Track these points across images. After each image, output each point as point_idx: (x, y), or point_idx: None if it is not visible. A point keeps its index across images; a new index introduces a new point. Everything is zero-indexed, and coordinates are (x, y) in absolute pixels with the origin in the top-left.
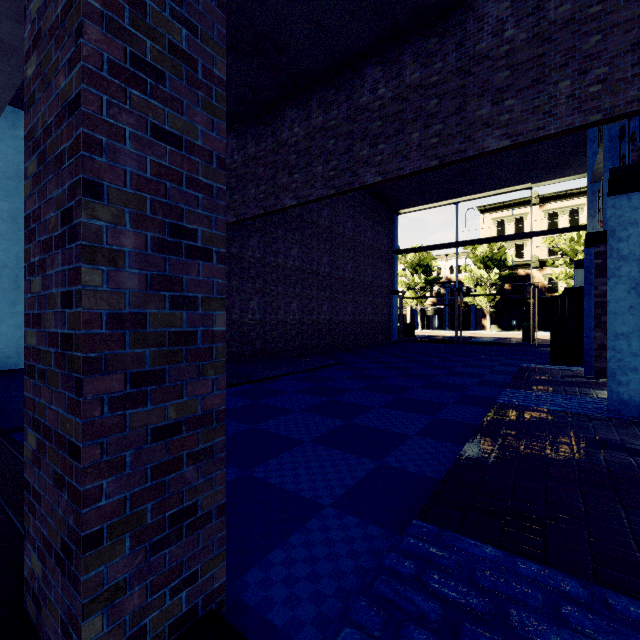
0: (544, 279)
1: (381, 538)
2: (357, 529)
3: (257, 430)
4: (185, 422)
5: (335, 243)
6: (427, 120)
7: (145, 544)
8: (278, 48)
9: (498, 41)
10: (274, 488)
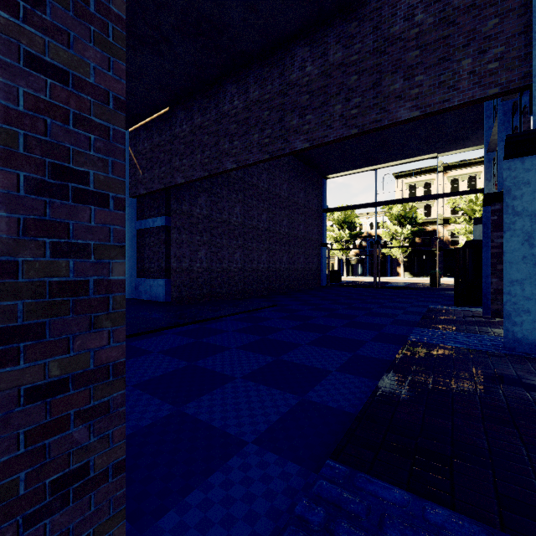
0: (448, 234)
1: (297, 476)
2: (275, 467)
3: (195, 367)
4: (72, 378)
5: (272, 202)
6: (348, 94)
7: (16, 518)
8: (218, 29)
9: (409, 24)
10: (202, 424)
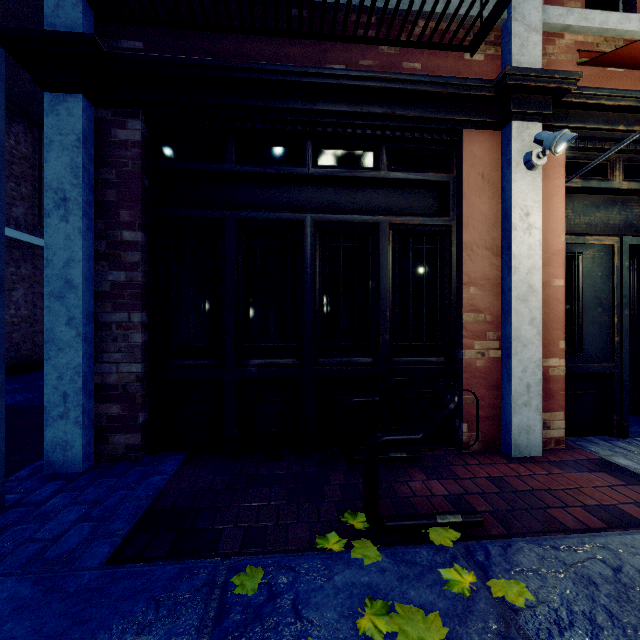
0: None
1: None
2: None
3: None
4: None
5: None
6: None
7: None
8: None
9: None
10: None
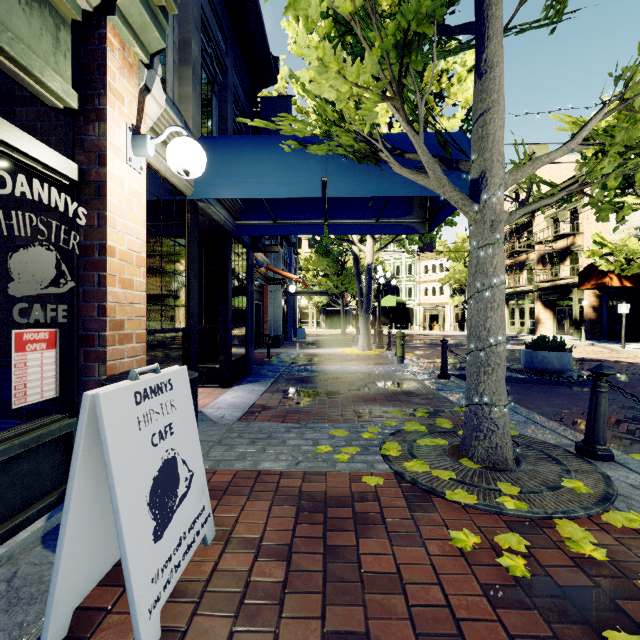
0: None
1: None
2: None
3: None
4: None
5: None
6: None
7: None
8: None
9: None
10: None
